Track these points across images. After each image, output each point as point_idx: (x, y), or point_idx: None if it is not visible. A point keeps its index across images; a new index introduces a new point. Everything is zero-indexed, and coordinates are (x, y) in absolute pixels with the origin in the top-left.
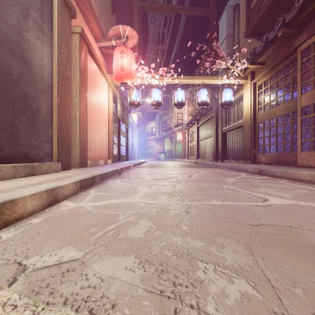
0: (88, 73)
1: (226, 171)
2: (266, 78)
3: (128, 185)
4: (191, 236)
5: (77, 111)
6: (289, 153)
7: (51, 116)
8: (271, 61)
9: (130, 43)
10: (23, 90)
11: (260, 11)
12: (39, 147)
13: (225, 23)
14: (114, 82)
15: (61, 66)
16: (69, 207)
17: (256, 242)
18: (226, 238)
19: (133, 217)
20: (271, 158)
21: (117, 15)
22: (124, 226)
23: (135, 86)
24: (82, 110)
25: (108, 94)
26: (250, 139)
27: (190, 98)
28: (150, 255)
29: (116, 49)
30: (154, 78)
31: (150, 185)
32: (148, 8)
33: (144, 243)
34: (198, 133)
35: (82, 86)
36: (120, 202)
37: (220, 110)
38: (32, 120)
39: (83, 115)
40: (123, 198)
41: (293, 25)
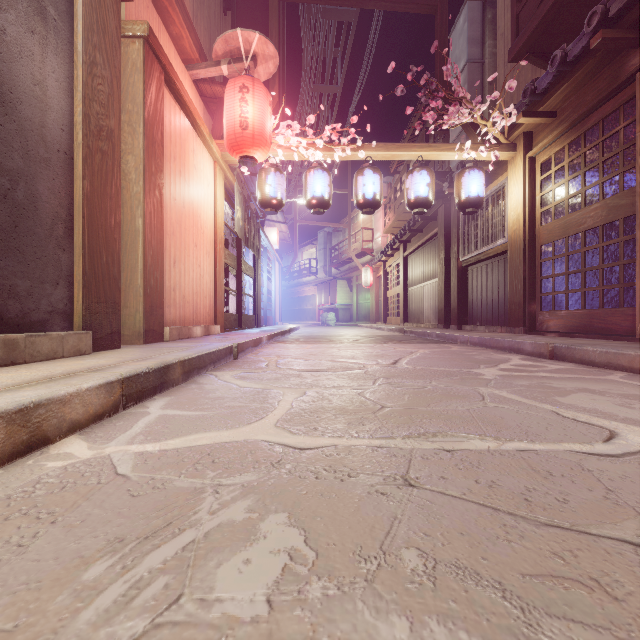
0: (167, 132)
1: (472, 349)
2: (559, 147)
3: (250, 386)
4: (441, 613)
5: (137, 216)
6: (614, 310)
7: (69, 222)
8: (571, 107)
9: (262, 72)
10: None
11: None
12: (33, 296)
13: (465, 36)
14: (227, 158)
15: (95, 106)
16: (69, 462)
17: None
18: (575, 623)
19: (245, 503)
20: (571, 321)
21: (235, 14)
22: (207, 550)
23: (273, 165)
24: (150, 212)
25: (214, 183)
26: (522, 280)
27: (389, 196)
28: None
29: (230, 84)
30: (313, 148)
31: (304, 386)
32: None
33: None
34: (405, 269)
35: (151, 159)
36: (219, 440)
37: (455, 220)
38: (13, 228)
39: (153, 226)
40: (230, 428)
41: (626, 21)
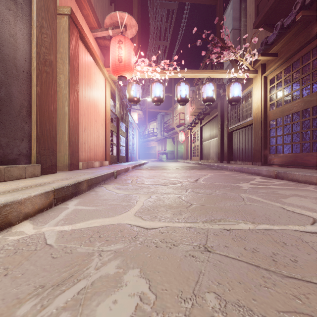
0: (81, 63)
1: (235, 173)
2: (279, 71)
3: (122, 193)
4: None
5: (65, 106)
6: (307, 153)
7: (29, 108)
8: (285, 51)
9: (129, 33)
10: None
11: None
12: (9, 146)
13: (231, 16)
14: (112, 77)
15: (43, 49)
16: (21, 237)
17: None
18: None
19: (116, 262)
20: (285, 159)
21: (116, 5)
22: (92, 293)
23: (134, 80)
24: (72, 104)
25: (105, 90)
26: (260, 138)
27: (193, 97)
28: None
29: (113, 39)
30: (155, 72)
31: (150, 193)
32: None
33: None
34: (201, 133)
35: (72, 76)
36: (104, 224)
37: (226, 108)
38: None
39: (73, 110)
40: (110, 216)
41: (314, 6)
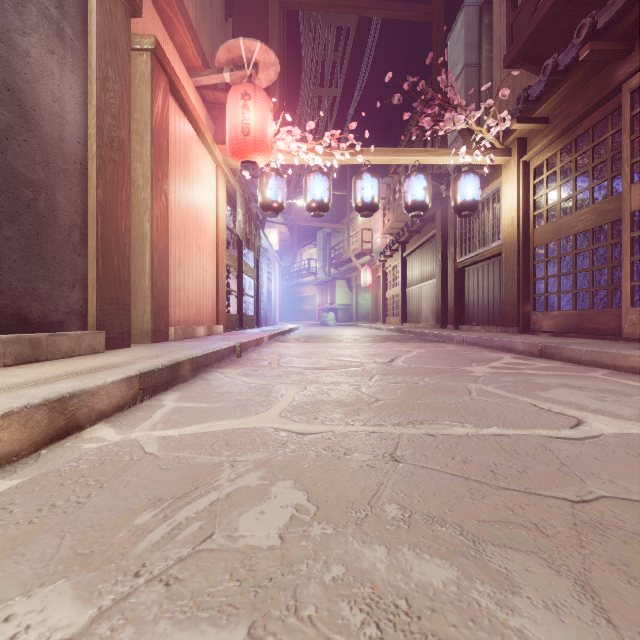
0: (172, 139)
1: (467, 349)
2: (552, 153)
3: (255, 382)
4: (412, 544)
5: (145, 221)
6: (603, 311)
7: (84, 228)
8: (563, 114)
9: (263, 78)
10: (13, 168)
11: (539, 9)
12: (53, 298)
13: (462, 41)
14: (229, 162)
15: (108, 119)
16: (103, 444)
17: (603, 567)
18: (511, 549)
19: (257, 474)
20: (563, 321)
21: (237, 20)
22: (229, 505)
23: (273, 169)
24: (157, 217)
25: (216, 187)
26: (516, 282)
27: (388, 197)
28: (296, 621)
29: (232, 91)
30: (313, 153)
31: (304, 382)
32: (301, 5)
33: (280, 569)
34: (404, 269)
35: (158, 166)
36: (231, 427)
37: (452, 222)
38: (35, 236)
39: (159, 230)
40: (239, 417)
41: (613, 34)
